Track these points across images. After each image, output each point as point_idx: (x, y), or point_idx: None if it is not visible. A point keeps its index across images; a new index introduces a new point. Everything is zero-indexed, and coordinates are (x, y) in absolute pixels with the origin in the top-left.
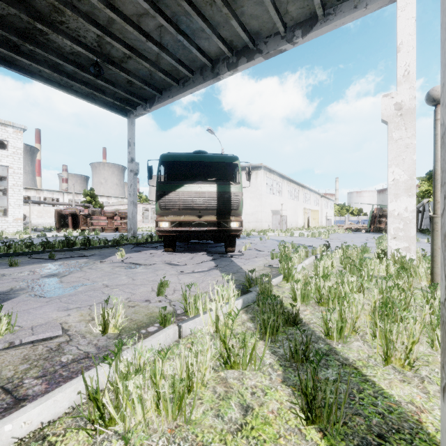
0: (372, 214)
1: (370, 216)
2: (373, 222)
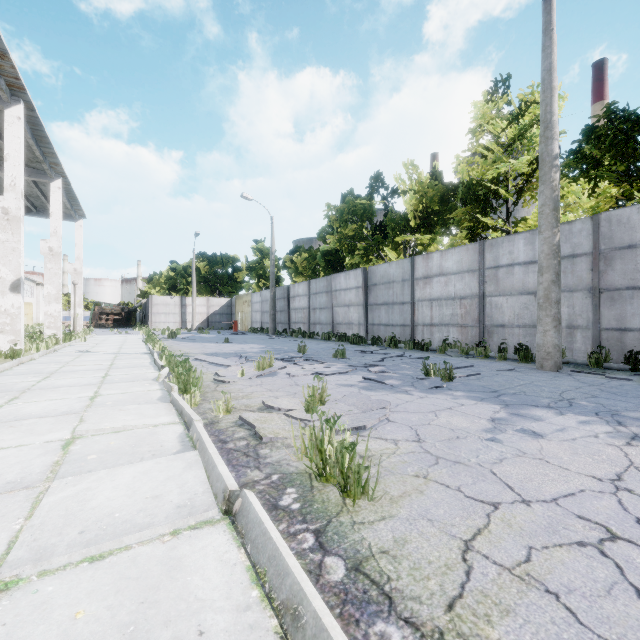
0: (94, 312)
1: (92, 313)
2: (95, 319)
